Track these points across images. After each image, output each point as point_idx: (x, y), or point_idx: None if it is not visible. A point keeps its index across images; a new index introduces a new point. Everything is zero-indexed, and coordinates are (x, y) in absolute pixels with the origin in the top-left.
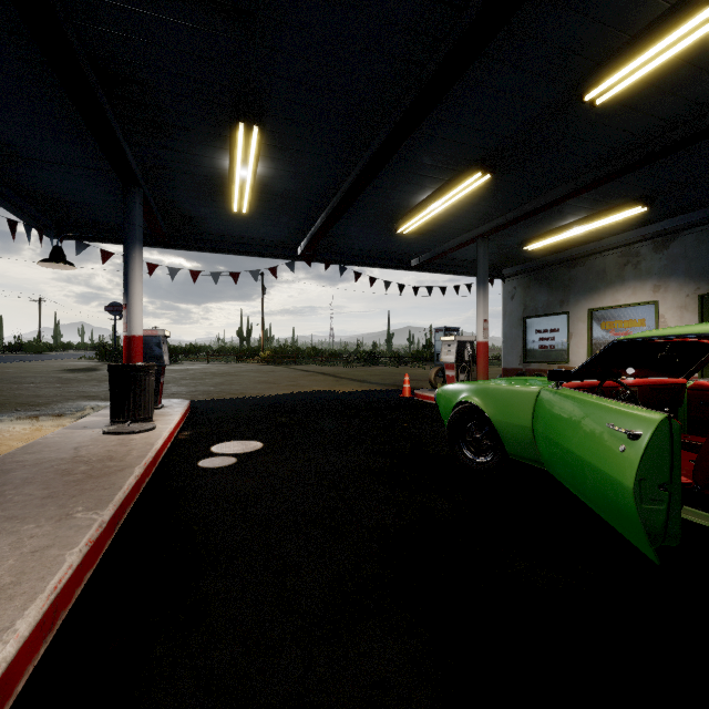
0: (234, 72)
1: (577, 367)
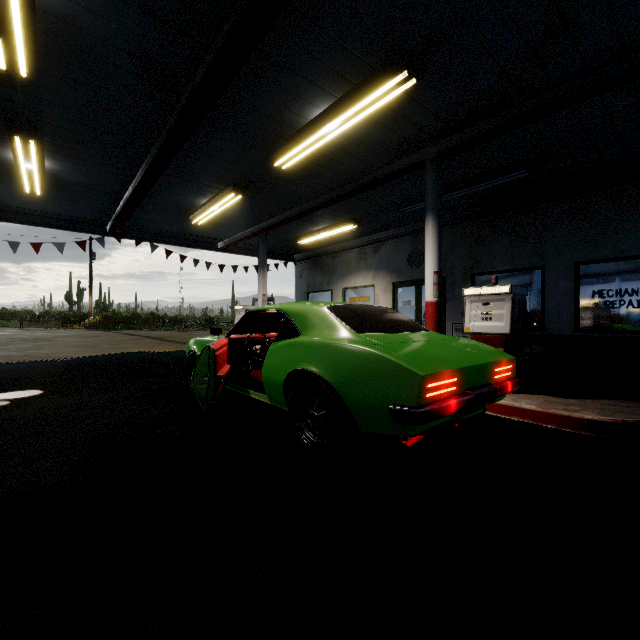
0: (3, 102)
1: (234, 326)
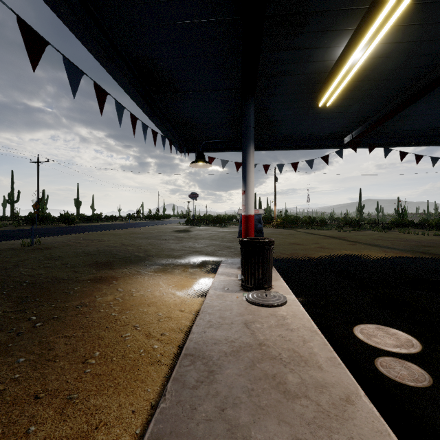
0: None
1: None
